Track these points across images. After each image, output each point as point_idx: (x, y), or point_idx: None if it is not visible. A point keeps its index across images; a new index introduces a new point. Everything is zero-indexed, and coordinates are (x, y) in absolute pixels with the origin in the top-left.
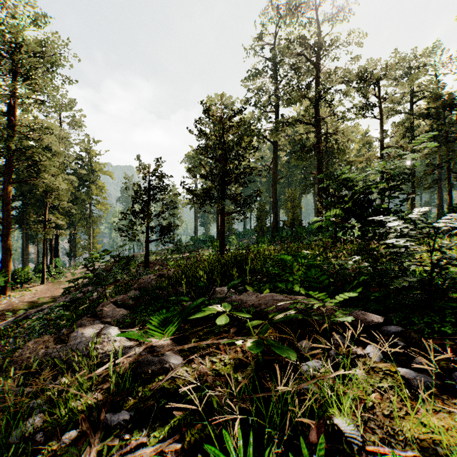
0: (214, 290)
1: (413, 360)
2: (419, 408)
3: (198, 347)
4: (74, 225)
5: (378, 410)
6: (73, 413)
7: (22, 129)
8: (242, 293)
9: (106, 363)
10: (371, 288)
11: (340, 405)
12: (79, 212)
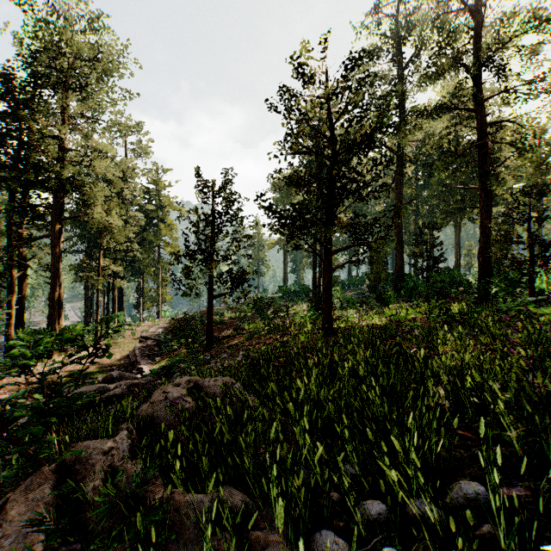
0: None
1: None
2: None
3: None
4: (142, 272)
5: None
6: None
7: (79, 158)
8: None
9: None
10: None
11: None
12: (145, 256)
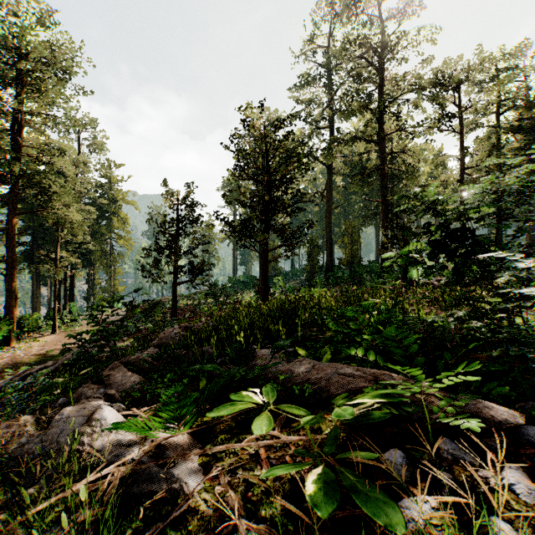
0: (253, 353)
1: None
2: None
3: (226, 450)
4: (92, 263)
5: None
6: None
7: (31, 151)
8: (292, 358)
9: (91, 470)
10: (475, 355)
11: None
12: (98, 248)
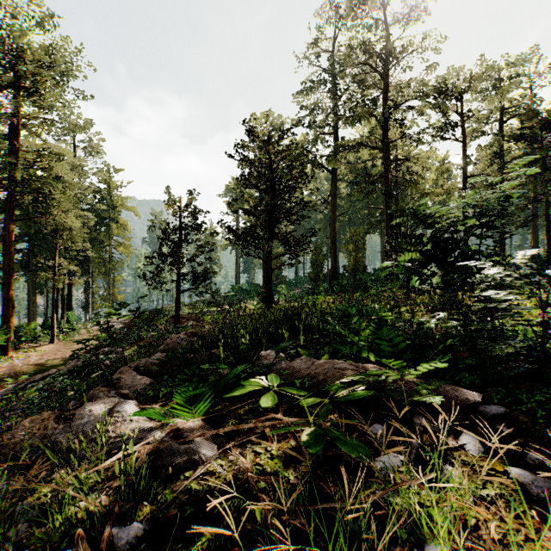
0: (259, 354)
1: (526, 456)
2: (542, 528)
3: (237, 431)
4: (91, 271)
5: (484, 531)
6: (69, 524)
7: (28, 156)
8: (294, 358)
9: (118, 451)
10: (459, 353)
11: (430, 522)
12: (97, 256)
